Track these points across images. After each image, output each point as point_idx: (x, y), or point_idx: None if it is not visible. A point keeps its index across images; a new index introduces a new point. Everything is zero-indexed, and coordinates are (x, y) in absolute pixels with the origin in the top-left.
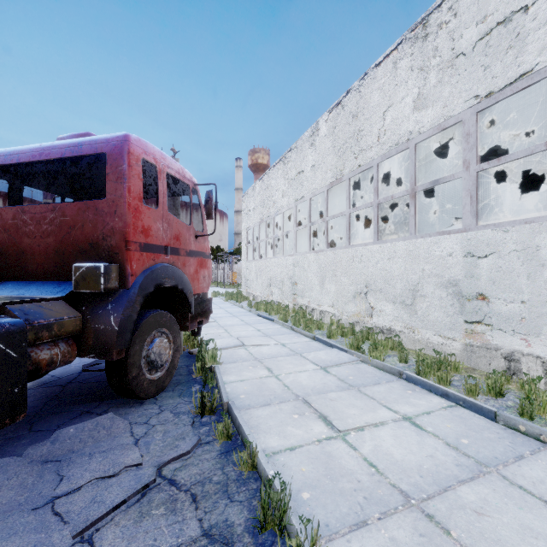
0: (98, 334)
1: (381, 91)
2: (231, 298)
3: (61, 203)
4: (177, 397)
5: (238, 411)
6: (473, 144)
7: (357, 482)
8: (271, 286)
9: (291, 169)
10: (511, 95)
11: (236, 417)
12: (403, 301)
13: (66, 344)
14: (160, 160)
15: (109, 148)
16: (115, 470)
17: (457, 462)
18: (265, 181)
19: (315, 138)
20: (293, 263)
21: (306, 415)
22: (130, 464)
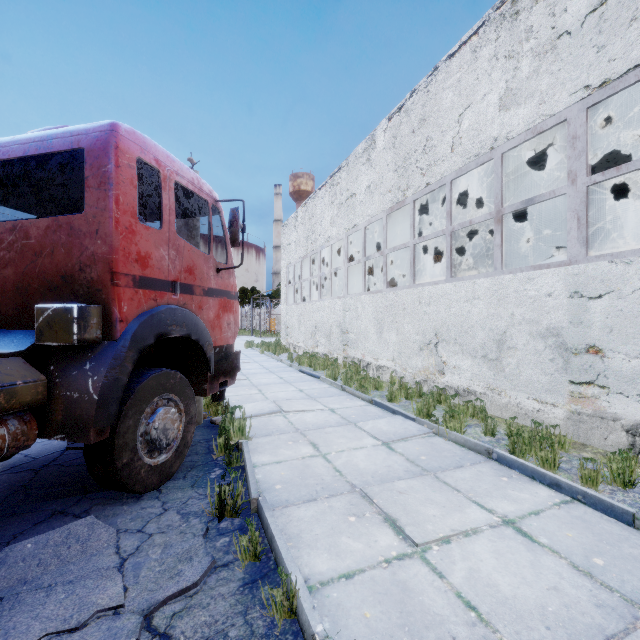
0: (70, 406)
1: (456, 89)
2: (268, 350)
3: (23, 220)
4: (189, 487)
5: (270, 514)
6: (582, 150)
7: (452, 639)
8: (316, 335)
9: (341, 192)
10: (636, 82)
11: (268, 524)
12: (486, 354)
13: (19, 420)
14: (165, 163)
15: (89, 141)
16: (81, 618)
17: (597, 600)
18: (309, 208)
19: (371, 152)
20: (343, 307)
21: (367, 517)
22: (105, 606)
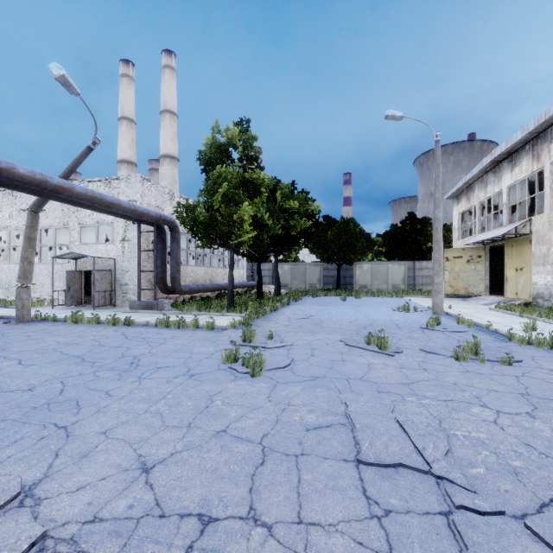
0: None
1: None
2: None
3: None
4: None
5: None
6: None
7: None
8: None
9: None
10: None
11: None
12: (6, 287)
13: None
14: None
15: None
16: None
17: None
18: None
19: None
20: None
21: None
22: None
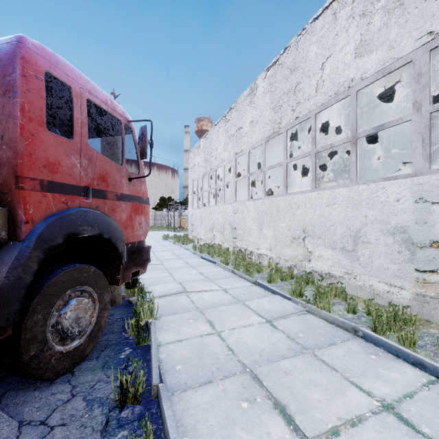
0: None
1: (320, 44)
2: (178, 241)
3: None
4: (99, 369)
5: (168, 405)
6: (426, 84)
7: None
8: (213, 231)
9: (231, 126)
10: None
11: (164, 418)
12: (344, 247)
13: None
14: (77, 81)
15: None
16: None
17: None
18: (208, 139)
19: (254, 95)
20: (233, 210)
21: (258, 403)
22: None
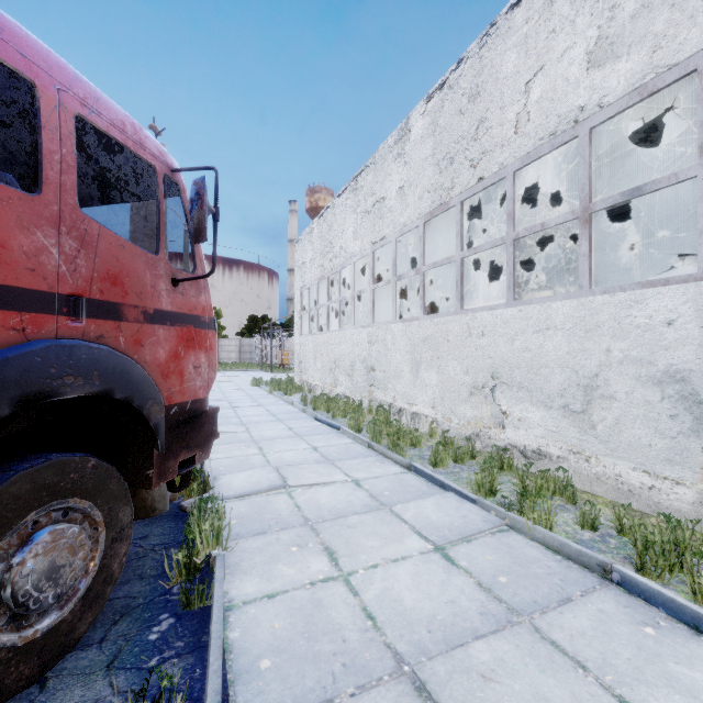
0: None
1: (522, 49)
2: (278, 389)
3: None
4: (100, 671)
5: None
6: None
7: None
8: (335, 372)
9: (366, 197)
10: None
11: None
12: (566, 404)
13: None
14: (52, 75)
15: None
16: None
17: None
18: (327, 219)
19: (404, 144)
20: (369, 339)
21: None
22: None
